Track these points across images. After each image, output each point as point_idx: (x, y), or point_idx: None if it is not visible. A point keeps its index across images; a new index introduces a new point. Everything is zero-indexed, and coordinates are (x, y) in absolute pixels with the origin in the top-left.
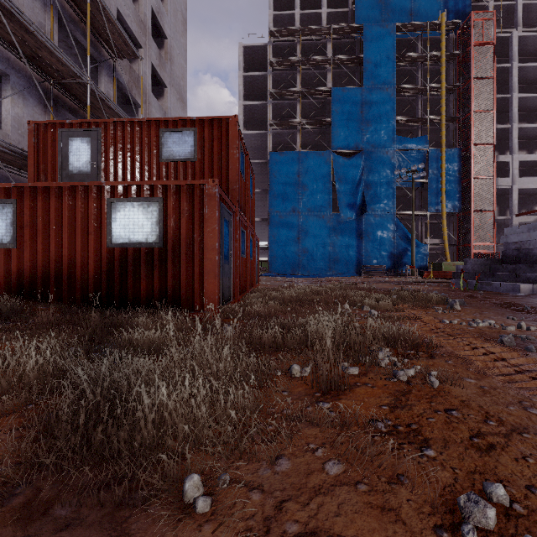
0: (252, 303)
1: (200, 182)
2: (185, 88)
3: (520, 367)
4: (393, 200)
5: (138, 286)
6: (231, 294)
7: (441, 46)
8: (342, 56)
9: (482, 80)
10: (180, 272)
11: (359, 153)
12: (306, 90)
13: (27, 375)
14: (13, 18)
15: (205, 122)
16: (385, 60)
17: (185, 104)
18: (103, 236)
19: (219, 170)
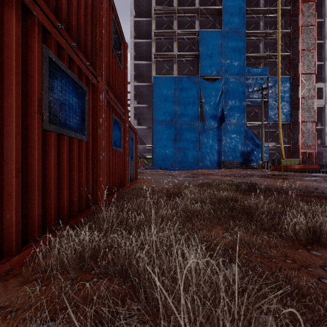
0: None
1: None
2: None
3: None
4: (244, 114)
5: None
6: None
7: (278, 2)
8: (207, 7)
9: (307, 27)
10: None
11: (219, 78)
12: (181, 31)
13: None
14: None
15: None
16: (238, 11)
17: None
18: None
19: None
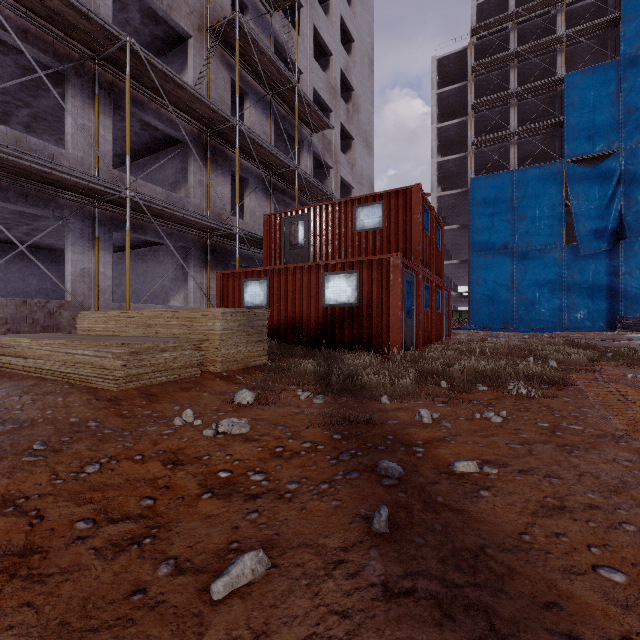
0: (430, 351)
1: (387, 256)
2: (371, 132)
3: (627, 399)
4: None
5: (342, 334)
6: (413, 344)
7: None
8: (582, 26)
9: None
10: (372, 324)
11: (612, 155)
12: (523, 88)
13: (308, 371)
14: (254, 142)
15: (391, 194)
16: None
17: (372, 149)
18: (320, 299)
19: (403, 235)
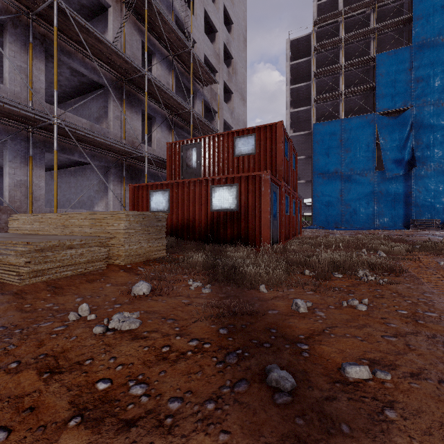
0: (291, 245)
1: (259, 173)
2: (245, 89)
3: None
4: None
5: (225, 232)
6: (278, 239)
7: None
8: (387, 22)
9: None
10: (248, 225)
11: (407, 110)
12: (349, 63)
13: (198, 263)
14: (159, 89)
15: (261, 128)
16: (440, 11)
17: (245, 101)
18: (208, 205)
19: (270, 158)
